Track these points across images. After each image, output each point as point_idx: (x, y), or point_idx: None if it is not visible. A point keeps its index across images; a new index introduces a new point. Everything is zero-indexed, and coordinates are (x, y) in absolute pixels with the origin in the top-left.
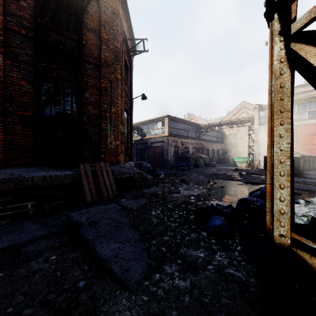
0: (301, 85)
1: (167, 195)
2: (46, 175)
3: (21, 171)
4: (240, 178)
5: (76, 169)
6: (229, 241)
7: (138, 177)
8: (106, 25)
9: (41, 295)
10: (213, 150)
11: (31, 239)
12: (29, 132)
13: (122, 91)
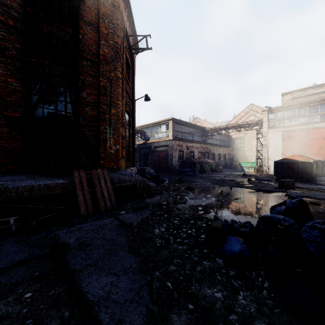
0: (312, 86)
1: (172, 206)
2: (34, 185)
3: (5, 180)
4: (250, 185)
5: (71, 176)
6: (253, 273)
7: (140, 184)
8: (106, 18)
9: None
10: (219, 154)
11: (7, 266)
12: (18, 135)
13: (123, 91)
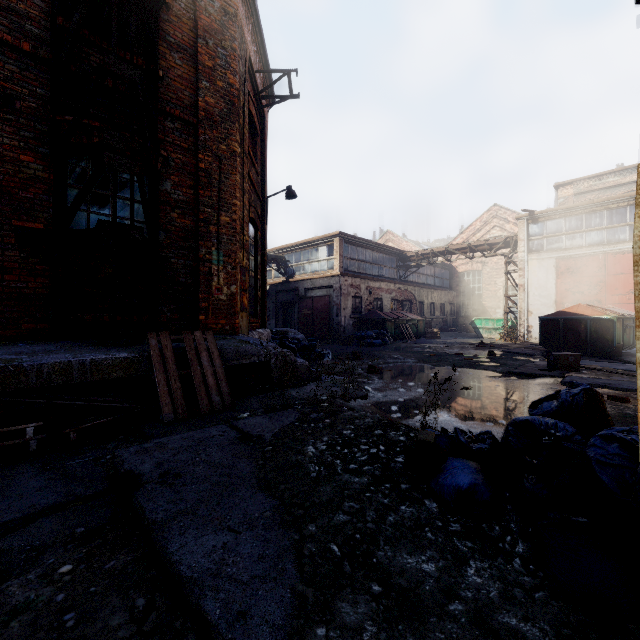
0: (614, 170)
1: (339, 403)
2: (72, 361)
3: (17, 352)
4: (492, 363)
5: (142, 346)
6: (495, 527)
7: (277, 362)
8: (210, 37)
9: None
10: (432, 304)
11: (24, 515)
12: (40, 266)
13: (244, 179)
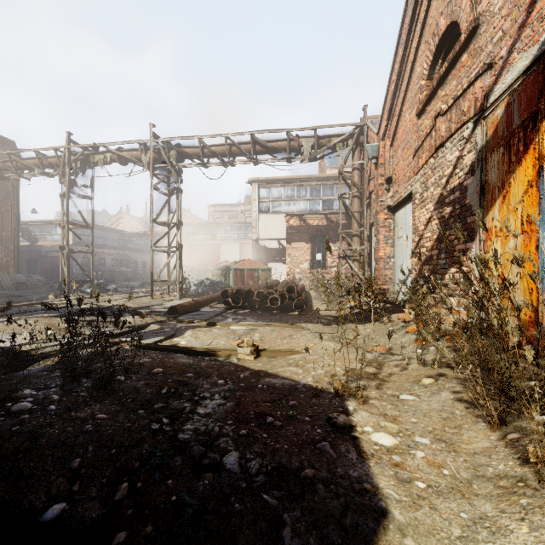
0: (227, 204)
1: None
2: None
3: None
4: None
5: None
6: None
7: (30, 282)
8: None
9: (6, 299)
10: (145, 262)
11: None
12: None
13: (12, 217)
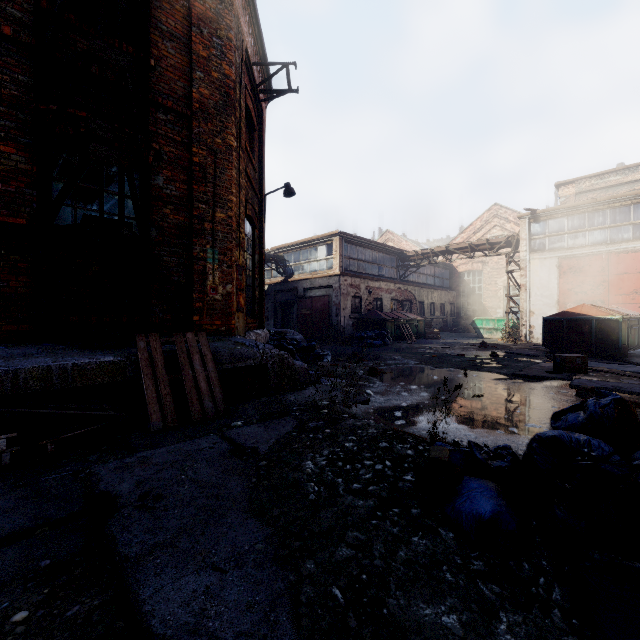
0: (616, 169)
1: (340, 409)
2: (51, 366)
3: None
4: (496, 365)
5: (131, 348)
6: (524, 566)
7: (275, 365)
8: (205, 26)
9: None
10: (432, 304)
11: None
12: (22, 264)
13: (241, 174)
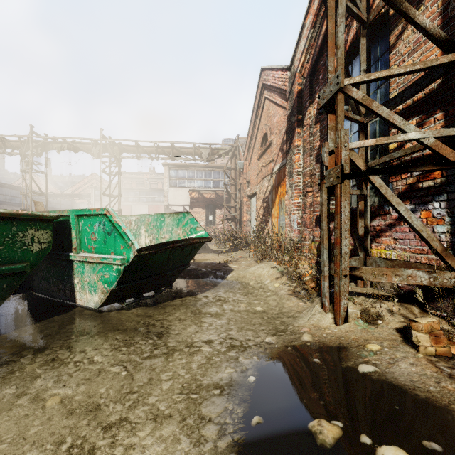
0: (135, 172)
1: None
2: None
3: None
4: None
5: None
6: None
7: None
8: None
9: None
10: None
11: None
12: None
13: None
